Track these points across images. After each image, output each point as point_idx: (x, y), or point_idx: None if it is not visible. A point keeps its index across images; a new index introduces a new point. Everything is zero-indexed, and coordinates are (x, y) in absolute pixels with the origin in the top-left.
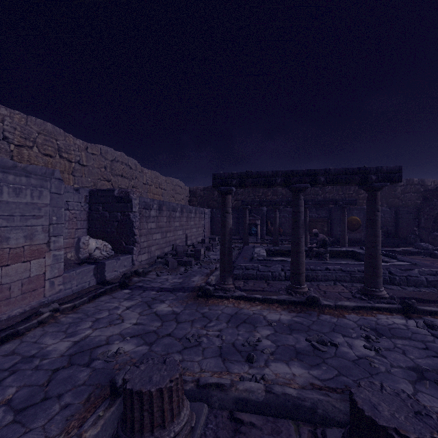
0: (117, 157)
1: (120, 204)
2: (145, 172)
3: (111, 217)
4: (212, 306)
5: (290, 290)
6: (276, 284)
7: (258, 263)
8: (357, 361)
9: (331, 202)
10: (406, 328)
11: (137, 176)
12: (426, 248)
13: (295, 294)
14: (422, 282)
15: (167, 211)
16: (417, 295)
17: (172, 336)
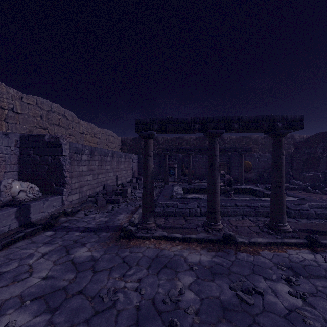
0: (53, 108)
1: (50, 148)
2: (81, 123)
3: (42, 161)
4: (133, 248)
5: (207, 227)
6: (193, 220)
7: (177, 201)
8: (289, 316)
9: (232, 150)
10: (317, 264)
11: (73, 126)
12: (298, 184)
13: (212, 231)
14: (312, 215)
15: (98, 156)
16: (311, 227)
17: (83, 293)
